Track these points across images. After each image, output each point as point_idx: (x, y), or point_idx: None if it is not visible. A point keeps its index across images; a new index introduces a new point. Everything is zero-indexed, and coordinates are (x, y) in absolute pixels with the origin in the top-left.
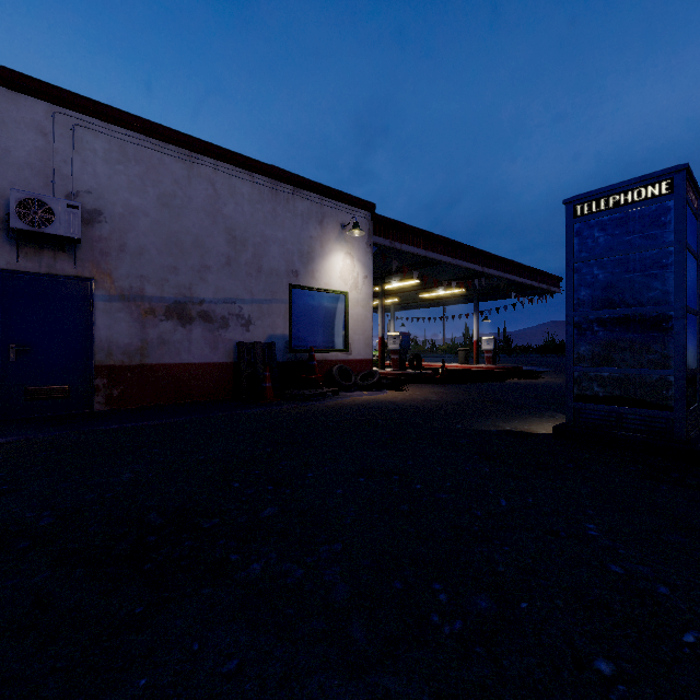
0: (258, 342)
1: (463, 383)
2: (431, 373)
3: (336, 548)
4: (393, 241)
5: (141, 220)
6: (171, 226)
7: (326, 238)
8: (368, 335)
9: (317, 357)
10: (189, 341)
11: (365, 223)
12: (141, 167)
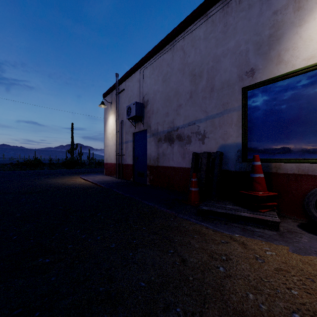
0: (205, 152)
1: None
2: None
3: None
4: None
5: (157, 95)
6: (166, 91)
7: None
8: None
9: (288, 168)
10: (173, 154)
11: None
12: (157, 70)
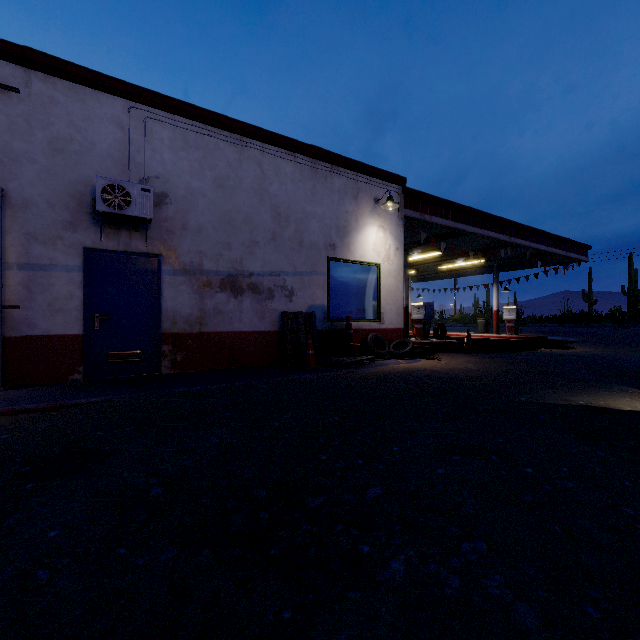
0: (300, 312)
1: (493, 352)
2: (456, 342)
3: (480, 547)
4: (422, 213)
5: (200, 201)
6: (225, 206)
7: (360, 213)
8: (399, 305)
9: (352, 326)
10: (240, 311)
11: (397, 197)
12: (200, 153)
